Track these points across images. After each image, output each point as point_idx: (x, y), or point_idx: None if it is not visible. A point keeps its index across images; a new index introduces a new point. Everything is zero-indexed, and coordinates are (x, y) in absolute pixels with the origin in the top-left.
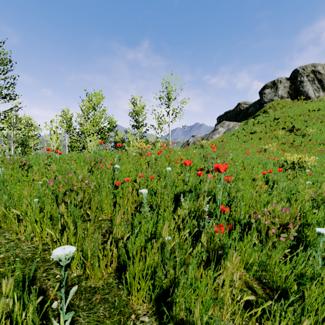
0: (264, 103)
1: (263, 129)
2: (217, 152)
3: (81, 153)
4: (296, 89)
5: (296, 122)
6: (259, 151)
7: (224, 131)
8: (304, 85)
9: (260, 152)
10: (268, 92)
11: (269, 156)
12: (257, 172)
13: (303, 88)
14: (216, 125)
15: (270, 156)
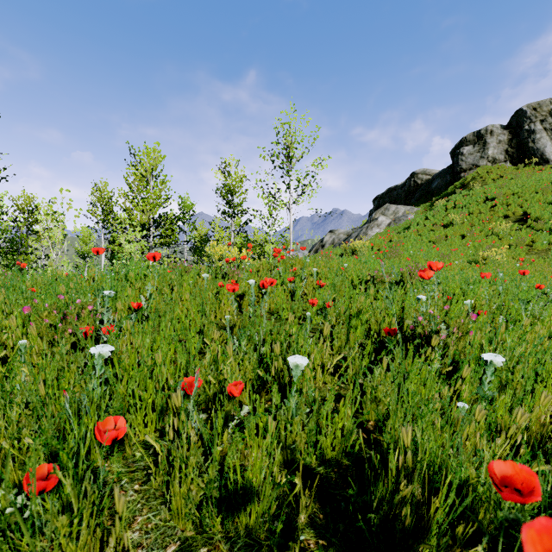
0: (461, 172)
1: (466, 218)
2: (400, 269)
3: (83, 273)
4: (522, 145)
5: (530, 205)
6: (523, 271)
7: (388, 223)
8: (537, 138)
9: (476, 265)
10: (469, 151)
11: (506, 275)
12: (513, 324)
13: (534, 143)
14: (372, 212)
15: (507, 275)
